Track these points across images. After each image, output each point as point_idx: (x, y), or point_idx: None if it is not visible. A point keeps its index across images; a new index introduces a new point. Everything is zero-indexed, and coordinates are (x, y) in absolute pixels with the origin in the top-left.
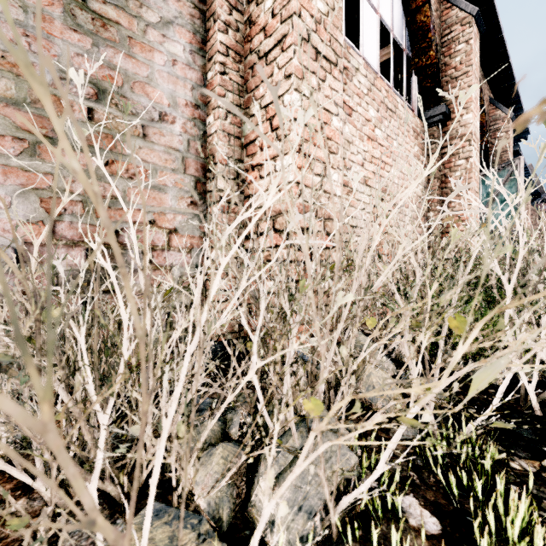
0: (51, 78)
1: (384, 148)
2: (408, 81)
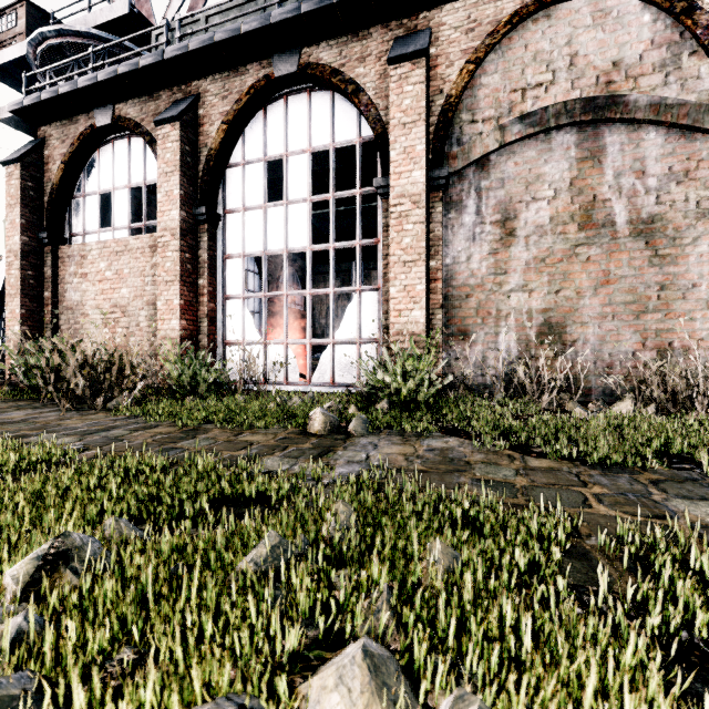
0: (643, 289)
1: None
2: None
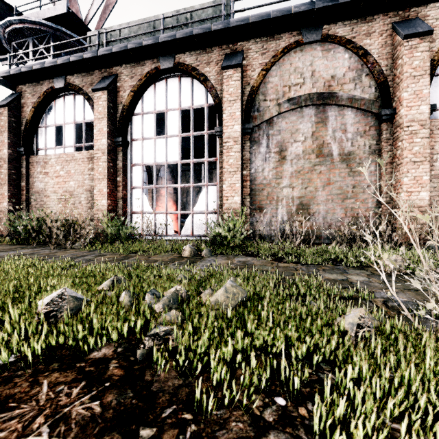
0: (345, 187)
1: None
2: None
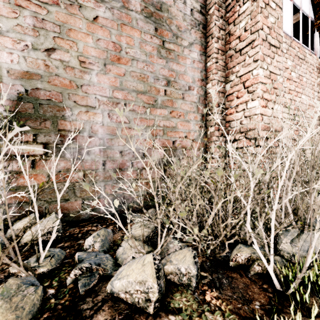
0: (153, 80)
1: (297, 83)
2: (311, 36)
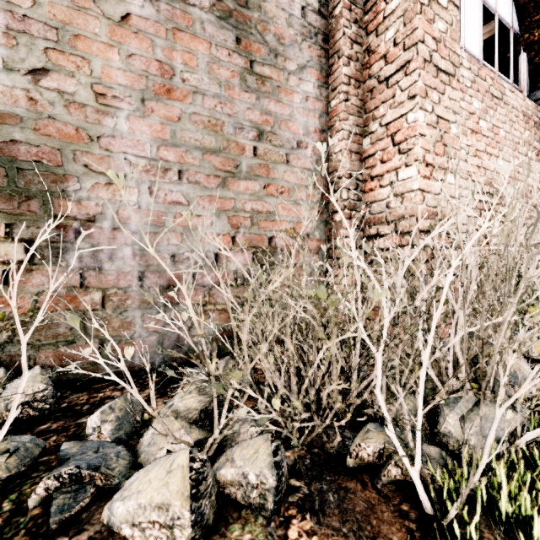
0: (233, 129)
1: (489, 139)
2: (514, 60)
